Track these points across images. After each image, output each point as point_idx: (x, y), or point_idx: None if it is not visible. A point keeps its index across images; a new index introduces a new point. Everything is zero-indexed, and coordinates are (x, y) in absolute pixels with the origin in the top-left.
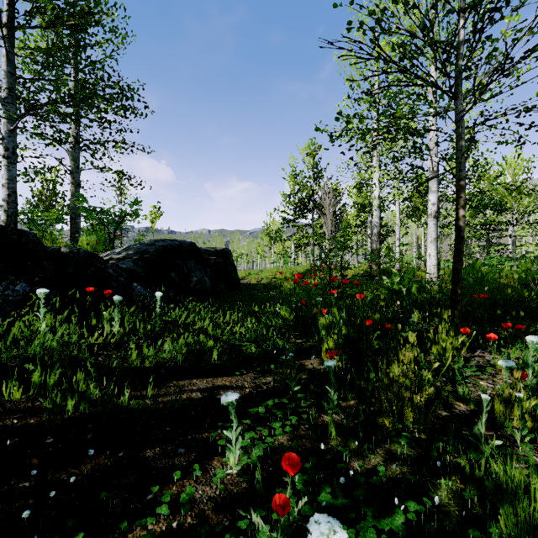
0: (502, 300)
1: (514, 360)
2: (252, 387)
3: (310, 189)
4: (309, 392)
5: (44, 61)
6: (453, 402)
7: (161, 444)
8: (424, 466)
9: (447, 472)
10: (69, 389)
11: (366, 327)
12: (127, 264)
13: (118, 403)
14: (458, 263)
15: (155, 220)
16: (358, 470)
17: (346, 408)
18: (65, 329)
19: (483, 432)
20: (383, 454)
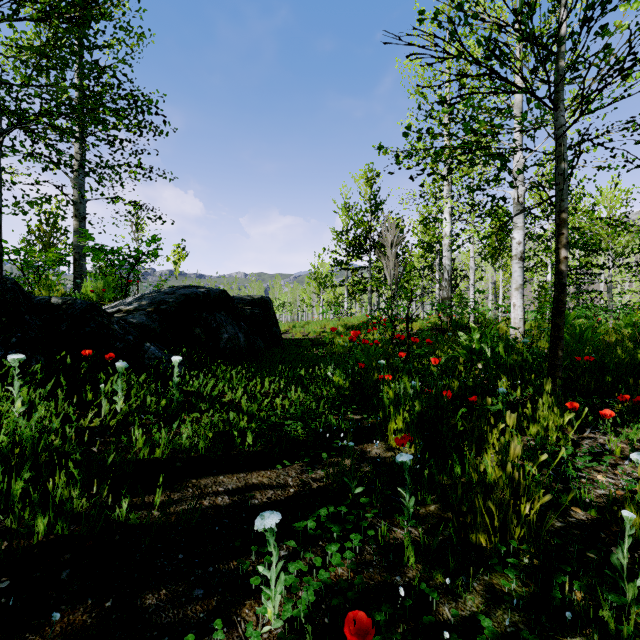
0: (612, 364)
1: (634, 443)
2: (298, 485)
3: (367, 225)
4: (375, 495)
5: (37, 63)
6: (567, 506)
7: (170, 583)
8: (543, 614)
9: (585, 632)
10: (45, 497)
11: (447, 403)
12: (138, 318)
13: (113, 518)
14: (559, 317)
15: (178, 262)
16: (450, 620)
17: (426, 517)
18: (48, 407)
19: (625, 563)
20: (483, 591)
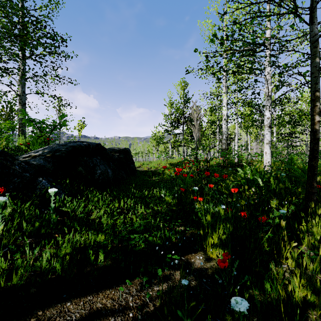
0: None
1: None
2: (137, 306)
3: (182, 110)
4: None
5: None
6: None
7: None
8: None
9: None
10: None
11: (254, 227)
12: (38, 161)
13: None
14: (314, 161)
15: (81, 129)
16: None
17: None
18: None
19: None
20: None
